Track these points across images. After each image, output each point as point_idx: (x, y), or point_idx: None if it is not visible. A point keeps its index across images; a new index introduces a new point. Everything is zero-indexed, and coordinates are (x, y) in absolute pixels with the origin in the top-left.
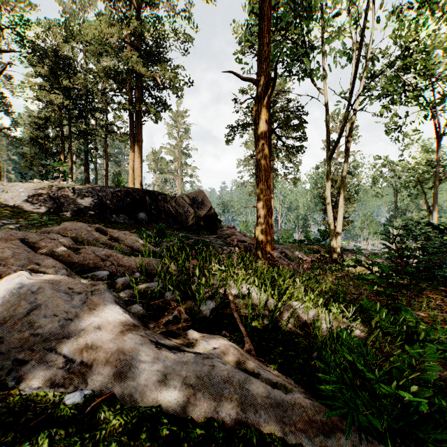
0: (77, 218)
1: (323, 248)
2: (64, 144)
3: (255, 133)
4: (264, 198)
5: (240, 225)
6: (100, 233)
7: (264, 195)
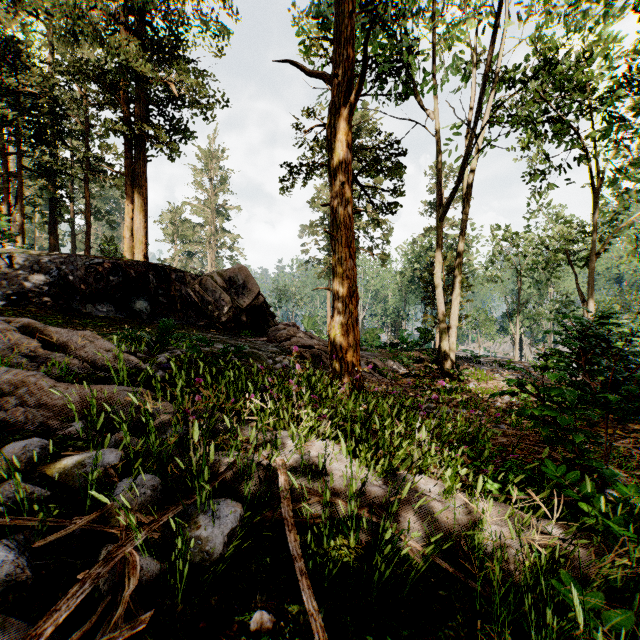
0: (13, 308)
1: (425, 356)
2: (6, 185)
3: (329, 165)
4: (344, 274)
5: (305, 323)
6: (30, 335)
7: (344, 270)
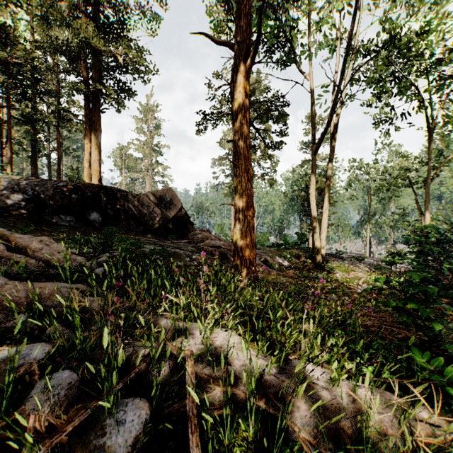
0: None
1: (302, 253)
2: None
3: (232, 111)
4: (244, 193)
5: (215, 228)
6: None
7: (244, 190)
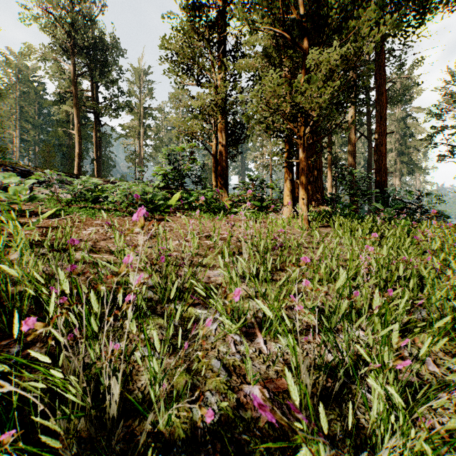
0: None
1: None
2: None
3: None
4: None
5: None
6: None
7: None
